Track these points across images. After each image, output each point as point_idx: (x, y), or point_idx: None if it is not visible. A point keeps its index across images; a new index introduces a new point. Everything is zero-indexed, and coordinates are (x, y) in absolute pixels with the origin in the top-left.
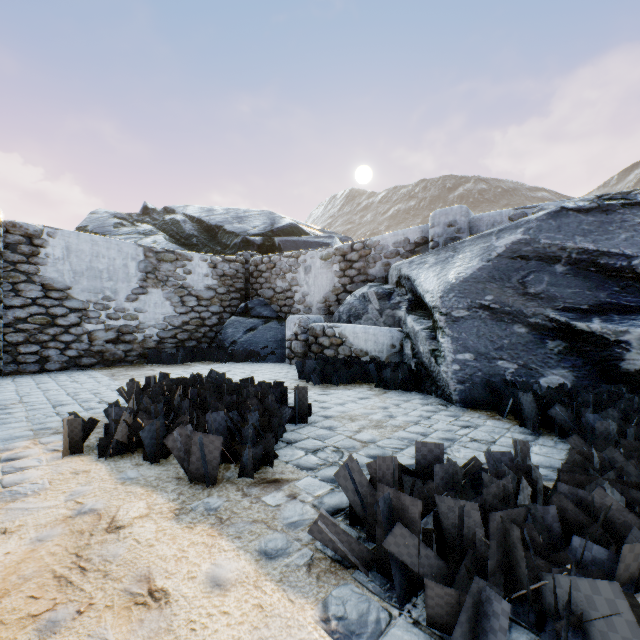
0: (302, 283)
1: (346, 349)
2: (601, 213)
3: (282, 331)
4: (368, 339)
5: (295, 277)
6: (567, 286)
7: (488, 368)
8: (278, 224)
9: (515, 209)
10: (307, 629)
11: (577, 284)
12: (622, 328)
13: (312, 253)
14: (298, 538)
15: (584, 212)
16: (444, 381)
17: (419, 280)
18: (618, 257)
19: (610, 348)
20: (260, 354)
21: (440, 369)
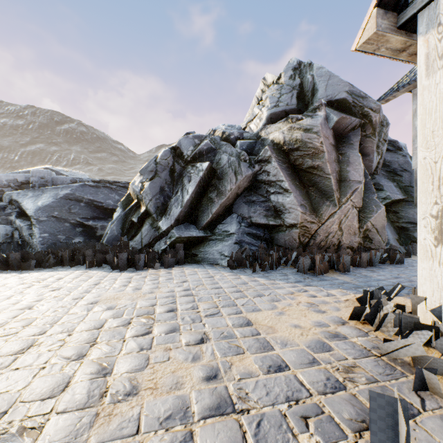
0: None
1: None
2: (97, 188)
3: None
4: None
5: None
6: (85, 210)
7: (55, 238)
8: None
9: (73, 177)
10: None
11: (88, 210)
12: (96, 224)
13: None
14: None
15: (92, 186)
16: (36, 245)
17: (24, 203)
18: (99, 202)
19: (94, 229)
20: None
21: (34, 241)
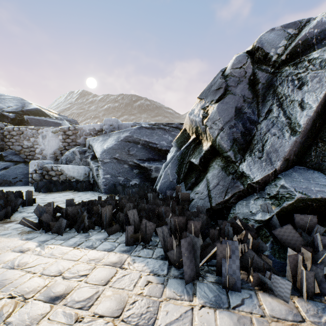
0: (41, 144)
1: (64, 176)
2: (152, 129)
3: (27, 169)
4: (75, 171)
5: (36, 140)
6: (141, 152)
7: (115, 180)
8: (27, 107)
9: (133, 123)
10: (15, 241)
11: (144, 151)
12: (151, 165)
13: (47, 129)
14: (17, 230)
15: (147, 128)
16: (100, 186)
17: (95, 147)
18: (154, 144)
19: (149, 171)
20: (11, 182)
21: (99, 181)
